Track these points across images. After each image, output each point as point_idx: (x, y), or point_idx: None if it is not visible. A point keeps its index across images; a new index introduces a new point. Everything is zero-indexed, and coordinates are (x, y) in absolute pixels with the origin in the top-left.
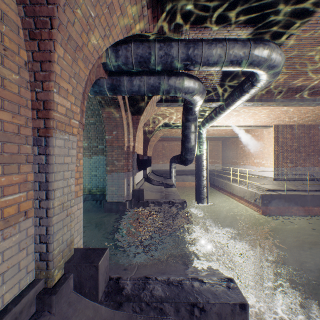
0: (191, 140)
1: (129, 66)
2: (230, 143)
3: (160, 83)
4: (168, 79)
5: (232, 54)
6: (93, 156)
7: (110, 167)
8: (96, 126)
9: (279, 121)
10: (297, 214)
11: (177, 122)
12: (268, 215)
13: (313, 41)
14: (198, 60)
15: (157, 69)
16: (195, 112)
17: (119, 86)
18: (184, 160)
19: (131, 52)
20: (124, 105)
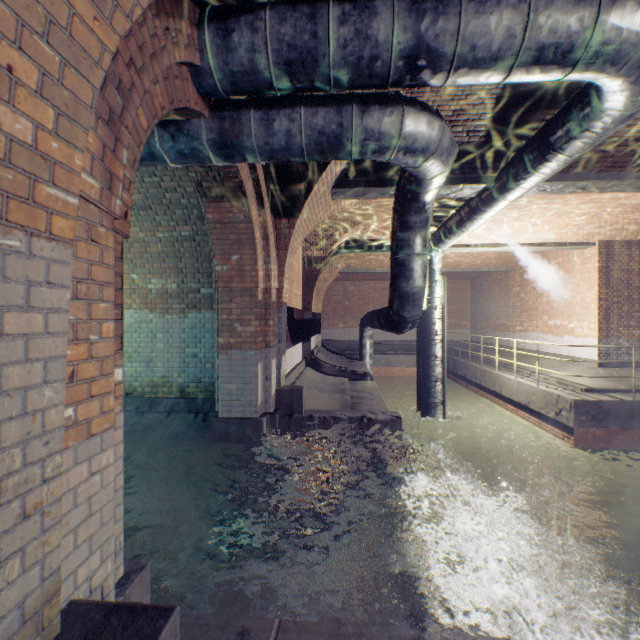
0: (415, 274)
1: (261, 76)
2: (491, 283)
3: (342, 124)
4: (363, 113)
5: (543, 27)
6: (190, 312)
7: (226, 338)
8: (196, 244)
9: (613, 232)
10: None
11: (376, 238)
12: (591, 449)
13: None
14: (447, 48)
15: (333, 82)
16: (424, 207)
17: (238, 137)
18: (397, 321)
19: (264, 36)
20: (257, 193)
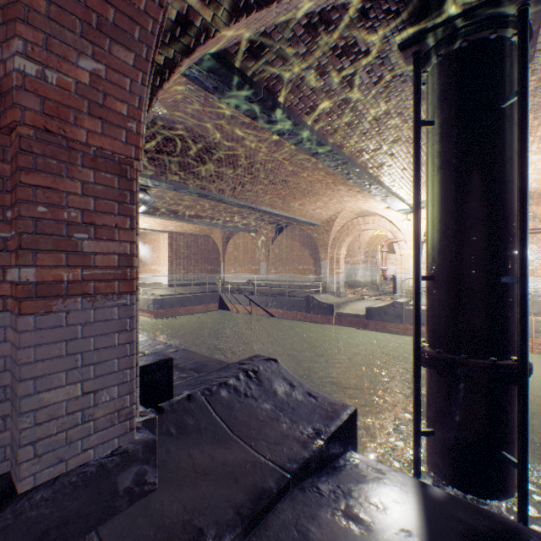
0: None
1: None
2: None
3: None
4: None
5: None
6: None
7: None
8: None
9: (173, 228)
10: (184, 314)
11: None
12: (160, 318)
13: (171, 193)
14: None
15: None
16: None
17: None
18: None
19: None
20: None
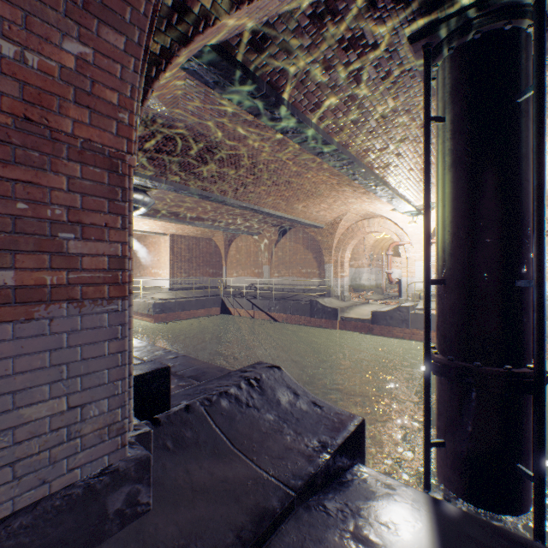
0: None
1: None
2: None
3: None
4: None
5: None
6: None
7: None
8: None
9: (174, 231)
10: (185, 318)
11: None
12: (161, 323)
13: (172, 194)
14: None
15: None
16: None
17: None
18: None
19: None
20: None
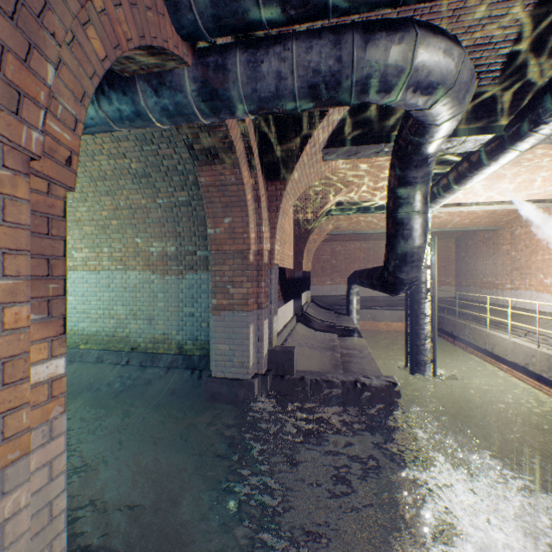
0: (414, 234)
1: (246, 3)
2: (478, 242)
3: (341, 58)
4: (366, 43)
5: None
6: (187, 273)
7: (219, 299)
8: (192, 208)
9: None
10: None
11: (365, 200)
12: None
13: None
14: None
15: (332, 1)
16: (427, 159)
17: (223, 85)
18: (393, 282)
19: None
20: (248, 154)
